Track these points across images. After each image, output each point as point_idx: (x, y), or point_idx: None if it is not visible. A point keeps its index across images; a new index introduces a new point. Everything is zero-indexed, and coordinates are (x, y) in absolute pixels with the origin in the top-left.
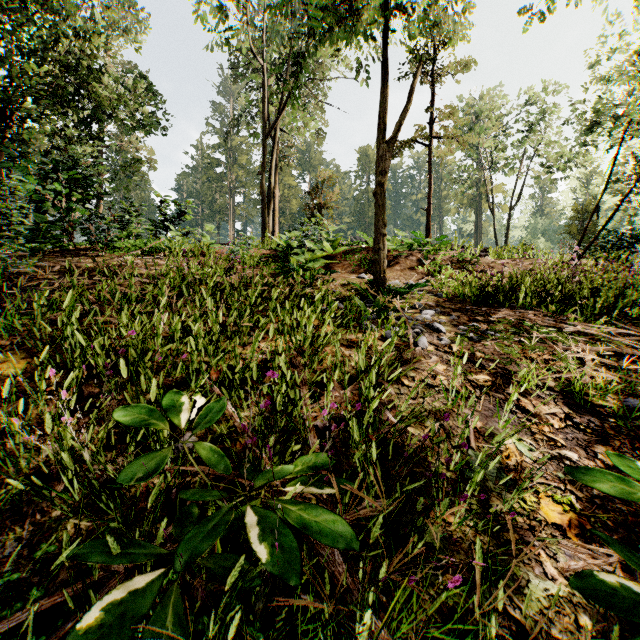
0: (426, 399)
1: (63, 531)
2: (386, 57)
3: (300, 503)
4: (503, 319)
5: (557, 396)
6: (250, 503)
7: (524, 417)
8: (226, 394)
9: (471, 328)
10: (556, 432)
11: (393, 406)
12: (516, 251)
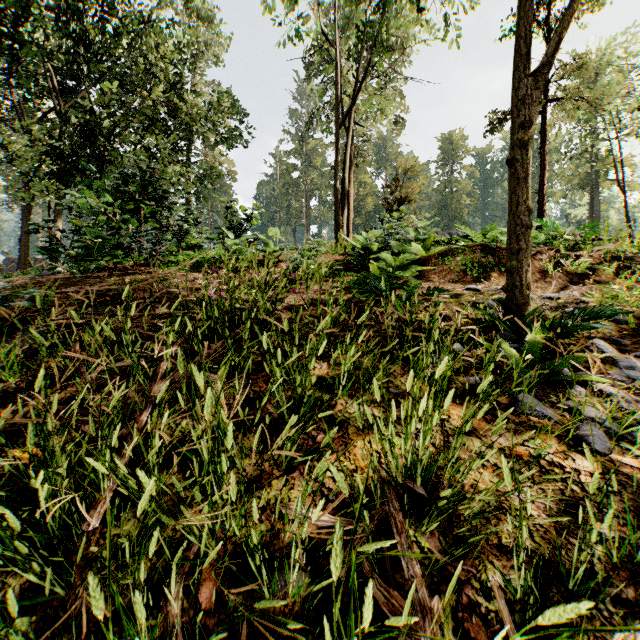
0: None
1: None
2: None
3: None
4: None
5: None
6: None
7: None
8: None
9: None
10: None
11: None
12: None
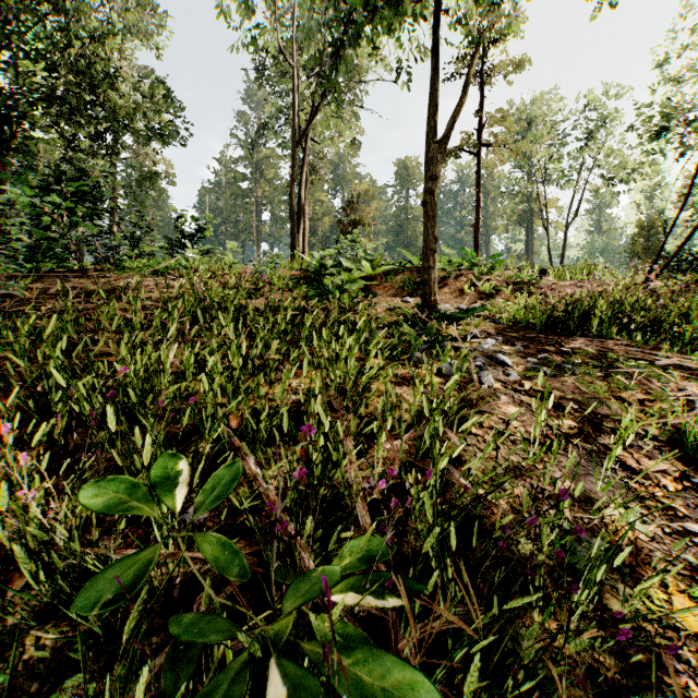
0: (500, 452)
1: (20, 649)
2: (437, 42)
3: (359, 645)
4: (580, 350)
5: (663, 447)
6: (280, 622)
7: (627, 476)
8: (248, 451)
9: (543, 361)
10: (671, 497)
11: (459, 461)
12: (579, 271)
